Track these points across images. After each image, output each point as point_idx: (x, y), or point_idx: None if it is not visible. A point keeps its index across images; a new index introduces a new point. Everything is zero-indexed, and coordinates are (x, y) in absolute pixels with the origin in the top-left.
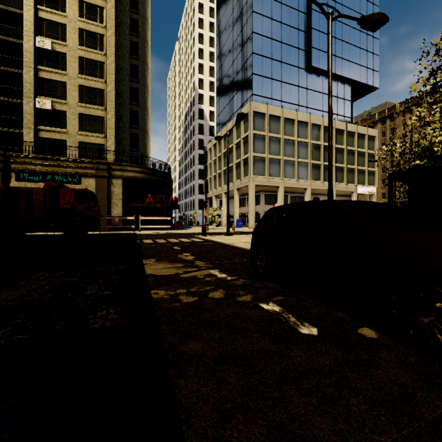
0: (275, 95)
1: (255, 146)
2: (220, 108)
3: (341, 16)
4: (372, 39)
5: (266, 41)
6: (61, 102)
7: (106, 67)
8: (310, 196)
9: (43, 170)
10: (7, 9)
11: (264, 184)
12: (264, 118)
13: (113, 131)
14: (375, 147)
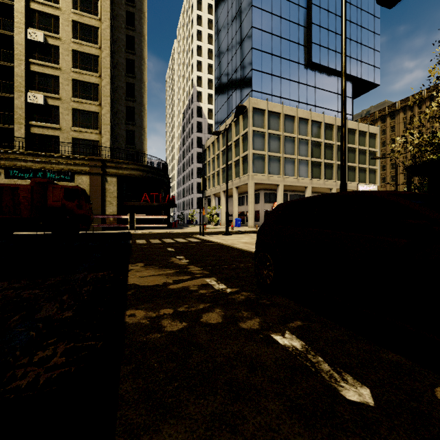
0: (274, 91)
1: (254, 143)
2: (219, 105)
3: None
4: (373, 35)
5: (266, 36)
6: (54, 97)
7: (100, 61)
8: (310, 194)
9: (34, 167)
10: None
11: (264, 182)
12: (264, 114)
13: (108, 127)
14: (376, 145)
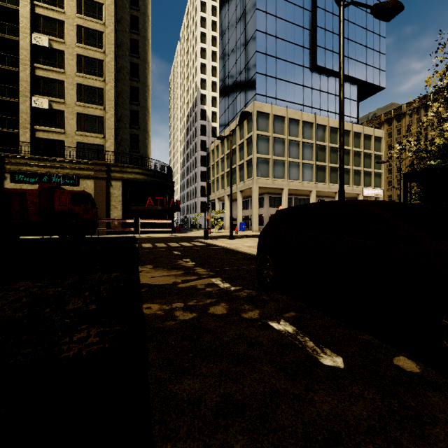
0: (279, 95)
1: (258, 147)
2: (223, 109)
3: (353, 3)
4: (379, 38)
5: (270, 39)
6: (59, 101)
7: (105, 65)
8: (315, 198)
9: (39, 172)
10: (3, 5)
11: (268, 186)
12: (268, 118)
13: (112, 131)
14: (381, 148)
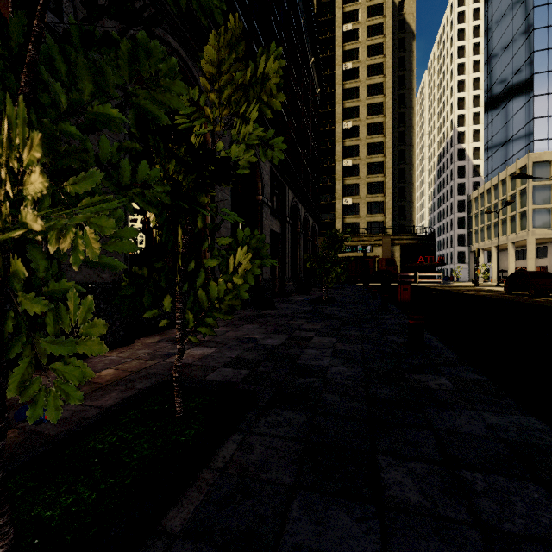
0: None
1: (535, 197)
2: (489, 152)
3: None
4: None
5: None
6: (356, 197)
7: (384, 164)
8: None
9: (351, 245)
10: (326, 147)
11: (550, 236)
12: (550, 165)
13: (390, 210)
14: None
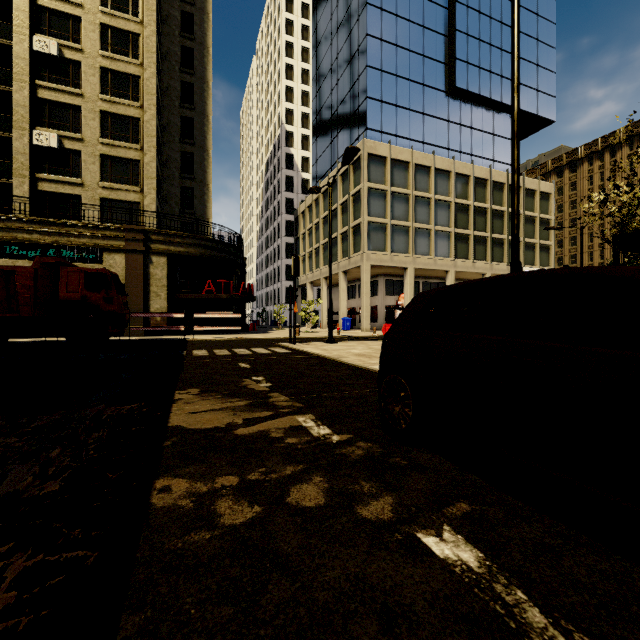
0: (400, 130)
1: (370, 206)
2: (318, 152)
3: None
4: (545, 48)
5: (388, 48)
6: (73, 137)
7: (142, 83)
8: (453, 282)
9: (42, 241)
10: None
11: (385, 263)
12: (385, 164)
13: (154, 182)
14: (550, 209)
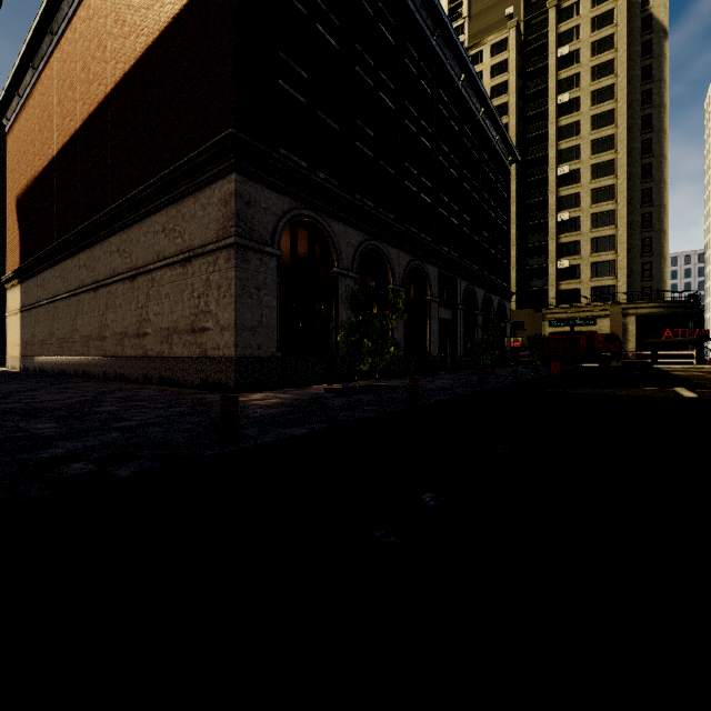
0: None
1: None
2: None
3: None
4: None
5: None
6: (576, 258)
7: (616, 213)
8: None
9: (566, 318)
10: (536, 201)
11: None
12: None
13: (624, 271)
14: None
